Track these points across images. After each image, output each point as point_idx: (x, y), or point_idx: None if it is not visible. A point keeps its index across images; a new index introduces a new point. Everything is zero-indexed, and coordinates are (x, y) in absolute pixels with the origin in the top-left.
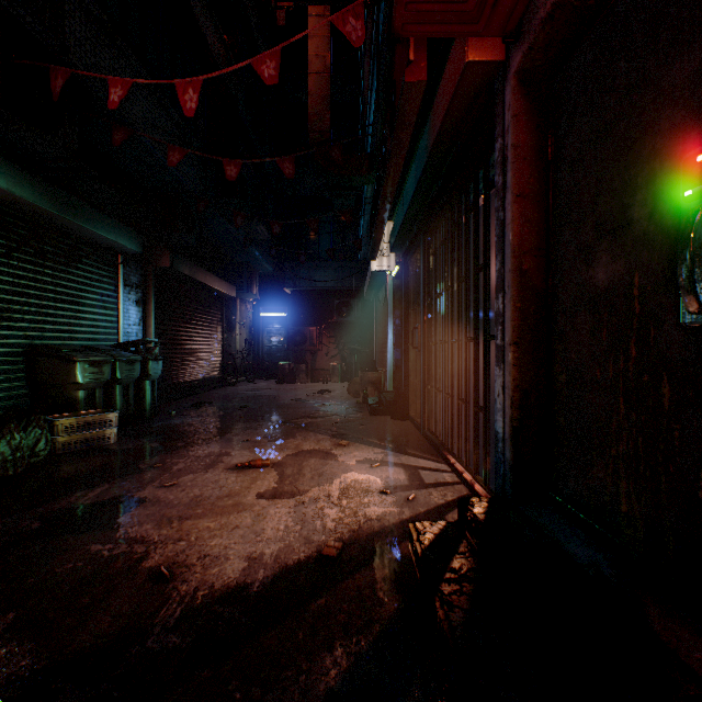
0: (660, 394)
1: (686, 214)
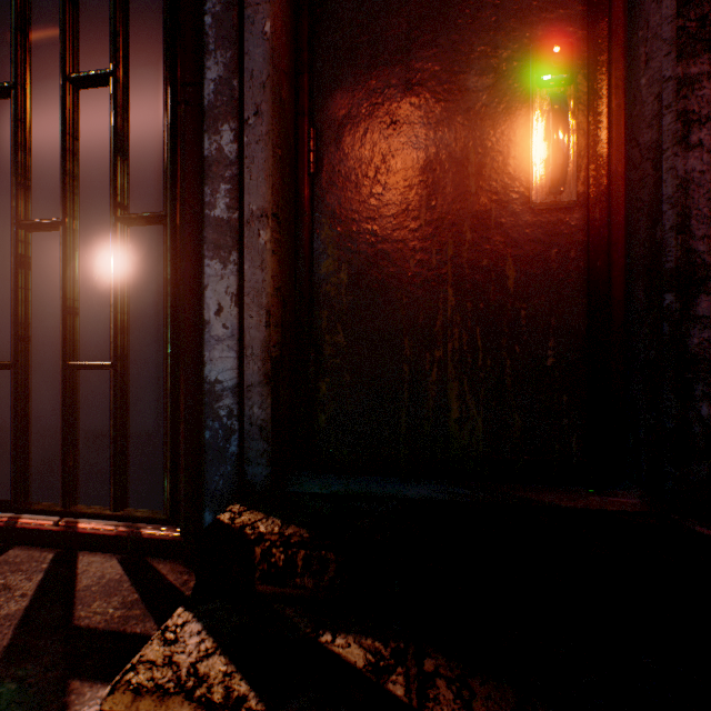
0: (505, 276)
1: (552, 95)
